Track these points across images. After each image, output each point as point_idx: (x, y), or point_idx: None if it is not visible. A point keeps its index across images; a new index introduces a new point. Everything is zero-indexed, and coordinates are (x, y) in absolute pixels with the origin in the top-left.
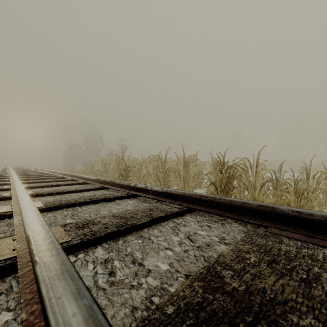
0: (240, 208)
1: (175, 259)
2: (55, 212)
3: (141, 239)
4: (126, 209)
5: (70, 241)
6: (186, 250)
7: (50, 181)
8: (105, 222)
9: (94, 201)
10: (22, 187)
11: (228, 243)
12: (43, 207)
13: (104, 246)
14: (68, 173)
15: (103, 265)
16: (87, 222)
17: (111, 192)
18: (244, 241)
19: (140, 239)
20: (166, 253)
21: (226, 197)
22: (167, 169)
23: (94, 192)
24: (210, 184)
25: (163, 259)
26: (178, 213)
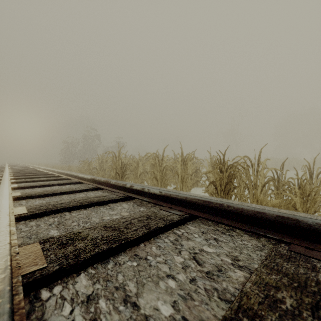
0: (253, 218)
1: (181, 295)
2: (40, 219)
3: (137, 261)
4: (121, 215)
5: (46, 267)
6: (193, 279)
7: (43, 180)
8: (94, 235)
9: (85, 205)
10: (6, 190)
11: (244, 267)
12: (26, 214)
13: (90, 272)
14: (62, 171)
15: (84, 308)
16: (72, 236)
17: (105, 193)
18: (267, 268)
19: (135, 260)
20: (168, 285)
21: (235, 204)
22: (165, 168)
23: (88, 193)
24: (210, 184)
25: (165, 296)
26: (179, 221)
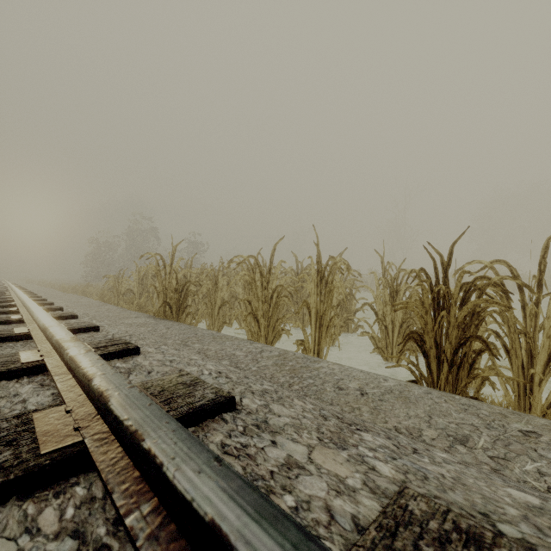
0: None
1: None
2: None
3: None
4: None
5: None
6: None
7: None
8: None
9: None
10: None
11: None
12: None
13: None
14: (23, 301)
15: None
16: None
17: (0, 418)
18: None
19: None
20: None
21: None
22: (276, 291)
23: None
24: (408, 341)
25: None
26: None
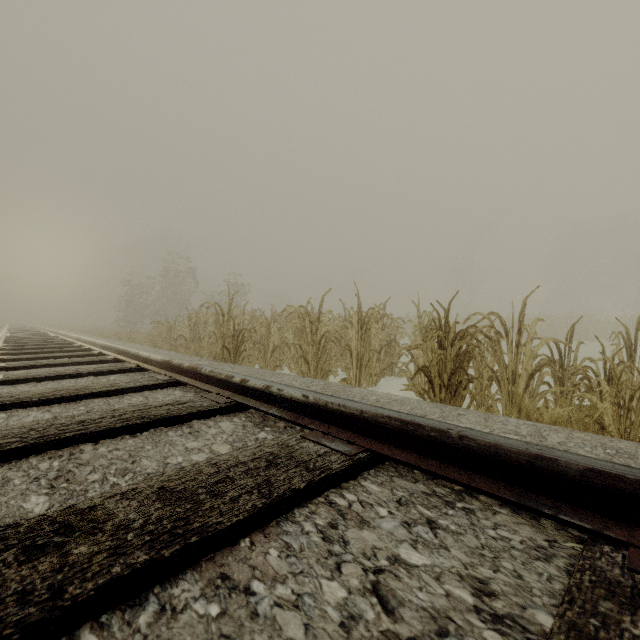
0: (523, 470)
1: None
2: (20, 464)
3: (222, 601)
4: (212, 451)
5: None
6: None
7: (66, 363)
8: (126, 517)
9: (135, 425)
10: None
11: (511, 623)
12: None
13: None
14: (110, 345)
15: None
16: (69, 519)
17: (187, 396)
18: (581, 638)
19: (217, 598)
20: None
21: (478, 432)
22: (324, 337)
23: (152, 394)
24: (418, 372)
25: None
26: (345, 472)
